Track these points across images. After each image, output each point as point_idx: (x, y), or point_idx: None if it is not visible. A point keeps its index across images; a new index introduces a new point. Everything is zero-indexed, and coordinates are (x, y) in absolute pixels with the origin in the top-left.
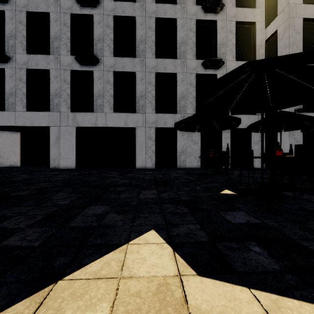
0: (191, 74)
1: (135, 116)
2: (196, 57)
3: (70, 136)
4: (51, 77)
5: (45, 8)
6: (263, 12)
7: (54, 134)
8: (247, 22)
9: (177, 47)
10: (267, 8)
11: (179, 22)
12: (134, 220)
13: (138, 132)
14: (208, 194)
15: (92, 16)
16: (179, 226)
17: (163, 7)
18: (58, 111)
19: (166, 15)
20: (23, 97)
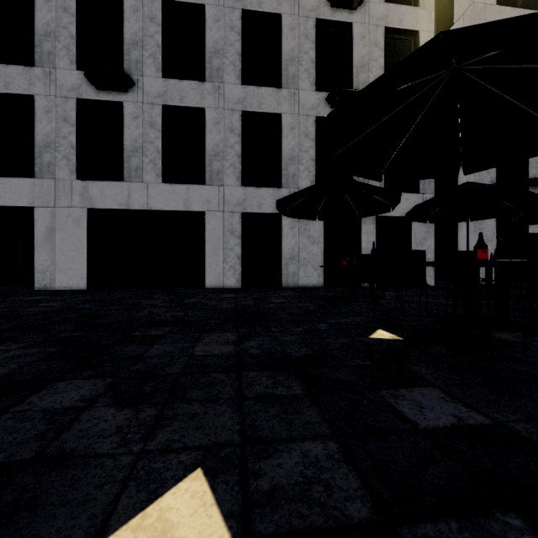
0: (307, 118)
1: (204, 190)
2: (316, 87)
3: (77, 226)
4: (38, 110)
5: None
6: (432, 14)
7: (43, 223)
8: (404, 31)
9: (282, 66)
10: (437, 10)
11: (286, 22)
12: (154, 428)
13: (210, 221)
14: (345, 340)
15: None
16: (279, 449)
17: None
18: (52, 178)
19: (261, 7)
20: None
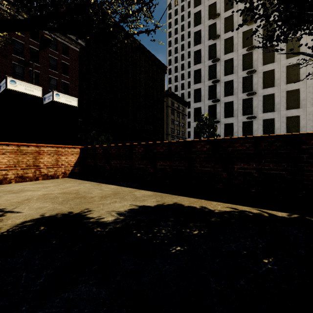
0: (309, 115)
1: None
2: None
3: None
4: (234, 125)
5: (231, 99)
6: None
7: None
8: None
9: (300, 102)
10: None
11: (301, 90)
12: None
13: None
14: None
15: (251, 97)
16: None
17: (291, 85)
18: None
19: (292, 88)
20: (223, 134)
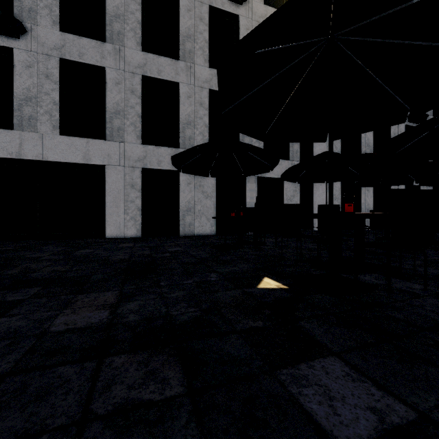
0: (202, 89)
1: (104, 145)
2: (209, 65)
3: None
4: None
5: None
6: None
7: None
8: None
9: (179, 41)
10: None
11: (183, 3)
12: None
13: (111, 175)
14: (234, 293)
15: None
16: None
17: None
18: None
19: None
20: None
